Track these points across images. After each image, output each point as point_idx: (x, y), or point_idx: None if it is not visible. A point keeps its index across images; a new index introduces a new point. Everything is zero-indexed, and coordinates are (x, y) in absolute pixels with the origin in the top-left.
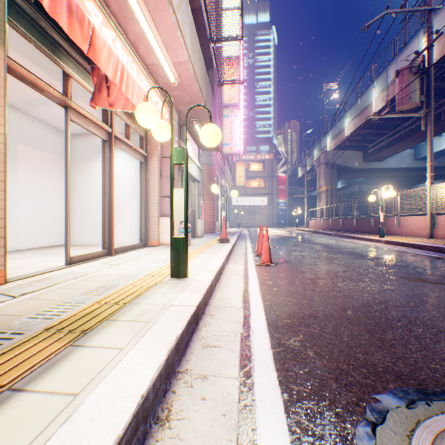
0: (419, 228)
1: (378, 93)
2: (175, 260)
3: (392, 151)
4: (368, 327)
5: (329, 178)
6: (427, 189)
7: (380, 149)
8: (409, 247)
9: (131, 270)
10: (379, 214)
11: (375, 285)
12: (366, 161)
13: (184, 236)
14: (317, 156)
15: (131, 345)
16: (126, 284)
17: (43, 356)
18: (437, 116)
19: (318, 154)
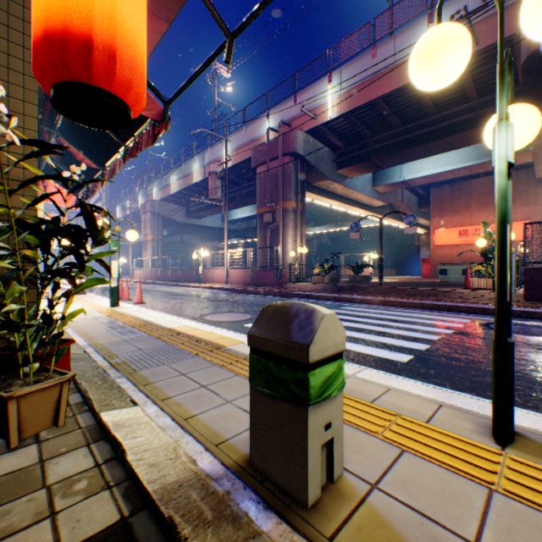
0: (222, 277)
1: (199, 168)
2: (114, 298)
3: (208, 213)
4: (199, 310)
5: (157, 228)
6: (226, 253)
7: (200, 210)
8: (216, 290)
9: (73, 308)
10: (200, 268)
11: (200, 303)
12: (190, 217)
13: (119, 285)
14: (143, 202)
15: (147, 313)
16: (94, 310)
17: (129, 315)
18: (234, 197)
19: (144, 199)
